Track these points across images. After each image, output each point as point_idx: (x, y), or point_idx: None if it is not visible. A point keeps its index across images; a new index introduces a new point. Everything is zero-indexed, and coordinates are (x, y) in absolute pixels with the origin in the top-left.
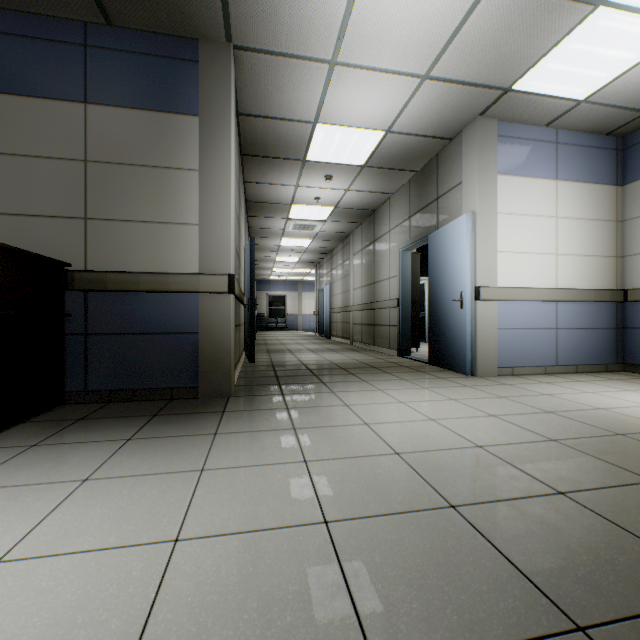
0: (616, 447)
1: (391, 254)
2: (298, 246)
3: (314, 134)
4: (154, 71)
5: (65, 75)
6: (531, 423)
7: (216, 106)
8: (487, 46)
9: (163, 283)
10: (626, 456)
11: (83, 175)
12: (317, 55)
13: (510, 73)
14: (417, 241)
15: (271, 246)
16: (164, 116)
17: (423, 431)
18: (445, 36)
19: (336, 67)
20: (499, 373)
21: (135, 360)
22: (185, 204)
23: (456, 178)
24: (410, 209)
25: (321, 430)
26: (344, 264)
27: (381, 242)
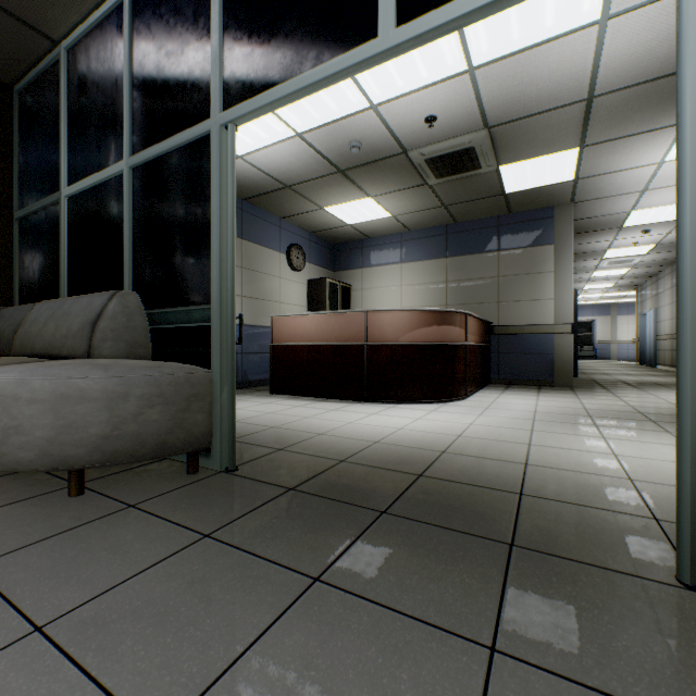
0: None
1: None
2: (612, 275)
3: (629, 215)
4: (530, 228)
5: (489, 241)
6: None
7: (563, 237)
8: None
9: (535, 330)
10: None
11: (497, 283)
12: (630, 192)
13: None
14: None
15: (580, 278)
16: (535, 248)
17: None
18: None
19: (646, 191)
20: None
21: (520, 366)
22: (546, 290)
23: None
24: None
25: (631, 397)
26: (672, 289)
27: None
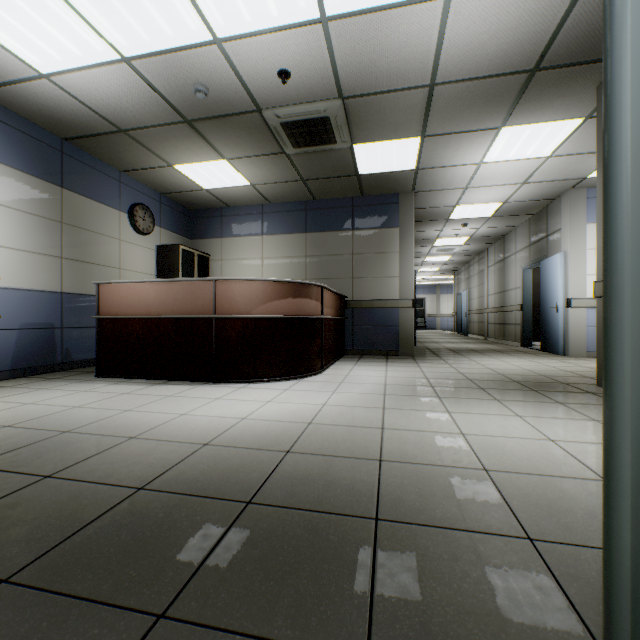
0: (593, 373)
1: (516, 271)
2: (439, 261)
3: (454, 209)
4: (379, 211)
5: (345, 220)
6: (565, 368)
7: (406, 222)
8: (558, 170)
9: (384, 304)
10: (591, 374)
11: (351, 260)
12: (457, 187)
13: (581, 174)
14: (534, 264)
15: (416, 262)
16: (383, 230)
17: (505, 366)
18: (530, 172)
19: (467, 189)
20: (587, 355)
21: (371, 337)
22: (392, 268)
23: (557, 225)
24: (529, 240)
25: (459, 364)
26: (479, 274)
27: (509, 260)
